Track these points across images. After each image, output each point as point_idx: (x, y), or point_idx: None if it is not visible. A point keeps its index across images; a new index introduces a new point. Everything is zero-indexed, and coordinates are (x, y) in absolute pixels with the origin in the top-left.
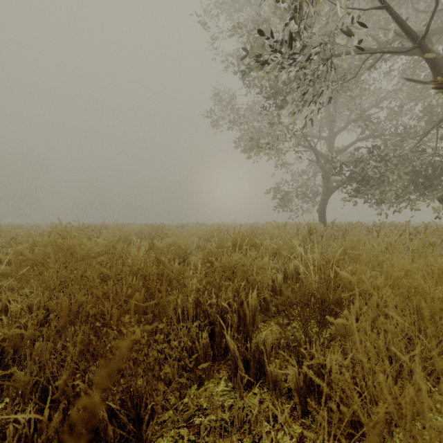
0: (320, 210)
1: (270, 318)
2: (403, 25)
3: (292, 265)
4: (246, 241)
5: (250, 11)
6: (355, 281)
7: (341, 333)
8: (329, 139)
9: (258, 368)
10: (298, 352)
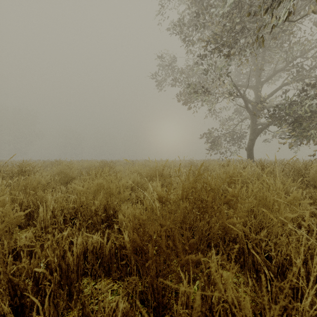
0: (248, 149)
1: None
2: None
3: None
4: None
5: None
6: None
7: None
8: (257, 87)
9: None
10: None
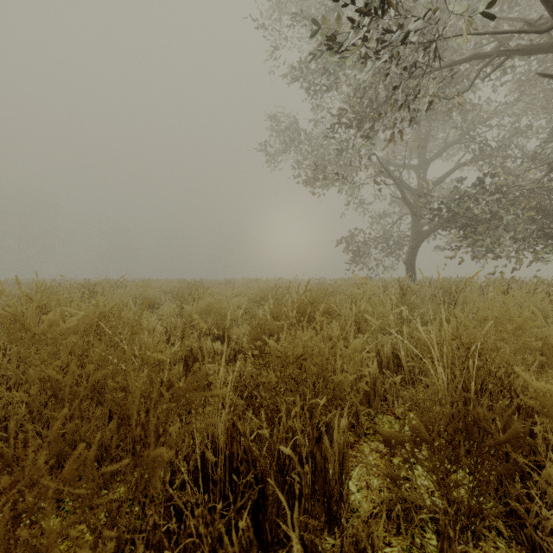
0: (407, 262)
1: (360, 439)
2: None
3: (388, 344)
4: (320, 309)
5: None
6: None
7: None
8: (420, 168)
9: None
10: None
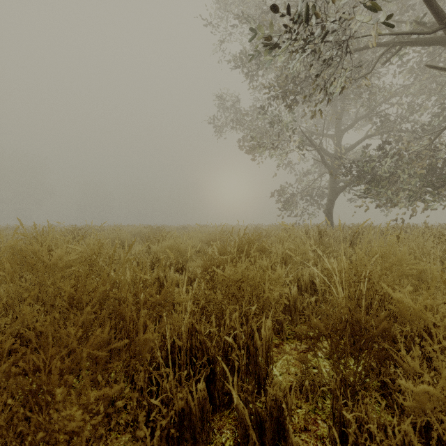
0: (326, 211)
1: (284, 342)
2: (428, 3)
3: (306, 274)
4: (254, 247)
5: (254, 1)
6: (418, 309)
7: (422, 407)
8: (337, 137)
9: (276, 430)
10: (334, 409)
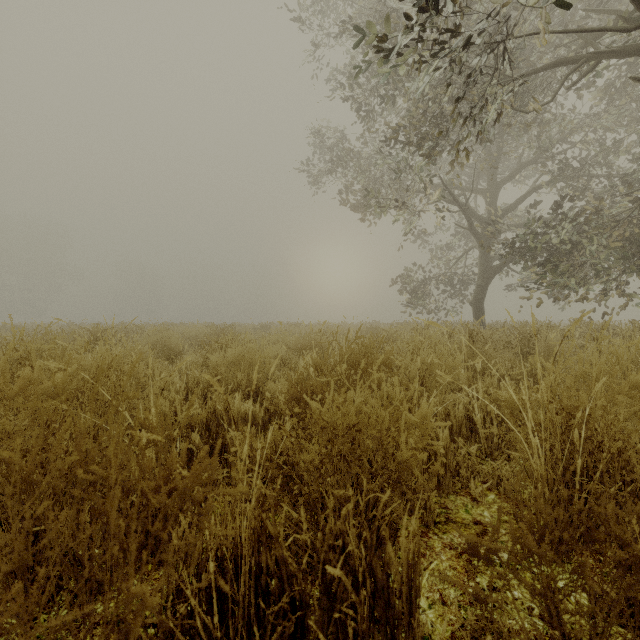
0: (475, 303)
1: (429, 530)
2: None
3: (461, 405)
4: (377, 363)
5: None
6: None
7: None
8: (490, 193)
9: None
10: None
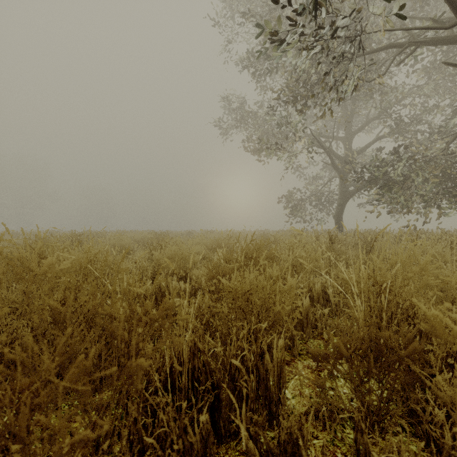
0: (336, 216)
1: (295, 358)
2: None
3: (319, 283)
4: (263, 254)
5: None
6: None
7: None
8: (347, 139)
9: None
10: (358, 445)
